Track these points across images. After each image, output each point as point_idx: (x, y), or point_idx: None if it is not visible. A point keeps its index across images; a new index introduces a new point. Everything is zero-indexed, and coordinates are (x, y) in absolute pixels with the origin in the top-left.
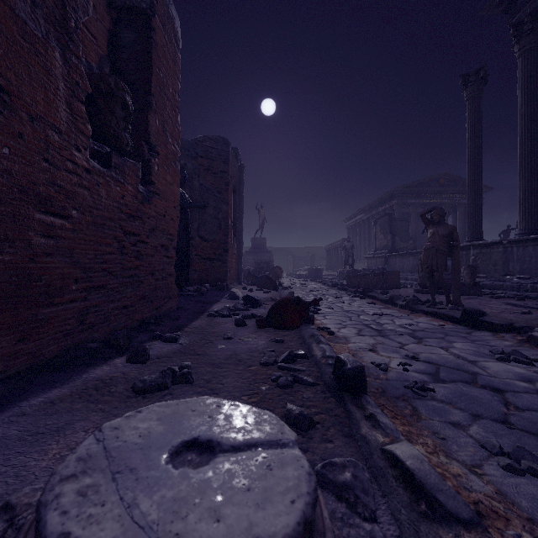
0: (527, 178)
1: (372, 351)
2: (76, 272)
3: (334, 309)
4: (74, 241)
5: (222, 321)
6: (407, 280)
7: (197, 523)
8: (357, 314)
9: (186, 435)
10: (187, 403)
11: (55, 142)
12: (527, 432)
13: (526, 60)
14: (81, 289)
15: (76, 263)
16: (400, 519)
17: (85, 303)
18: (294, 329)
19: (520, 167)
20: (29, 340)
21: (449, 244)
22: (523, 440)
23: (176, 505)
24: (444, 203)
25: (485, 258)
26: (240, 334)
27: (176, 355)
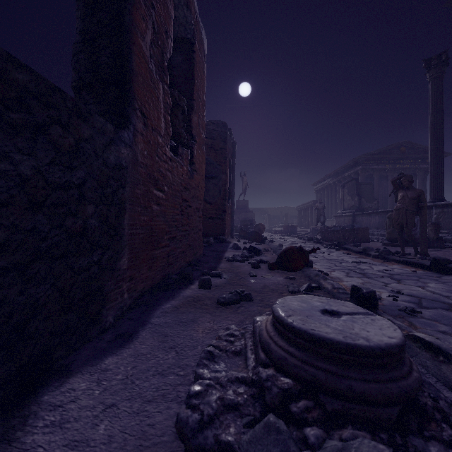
0: None
1: None
2: (166, 227)
3: (318, 258)
4: (165, 207)
5: (239, 264)
6: (373, 235)
7: (360, 331)
8: (339, 262)
9: (319, 307)
10: (303, 297)
11: (160, 143)
12: None
13: None
14: (167, 239)
15: (166, 221)
16: (427, 365)
17: (169, 248)
18: (298, 270)
19: None
20: (151, 270)
21: (417, 205)
22: None
23: (345, 326)
24: (404, 168)
25: (447, 216)
26: (260, 273)
27: (226, 285)
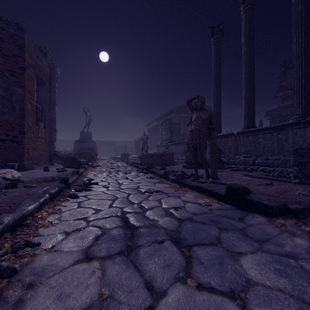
0: (248, 92)
1: None
2: None
3: (108, 188)
4: None
5: None
6: (179, 159)
7: None
8: (128, 193)
9: None
10: None
11: None
12: None
13: (248, 15)
14: None
15: None
16: None
17: None
18: None
19: (244, 85)
20: None
21: (208, 126)
22: None
23: None
24: None
25: (224, 144)
26: None
27: None
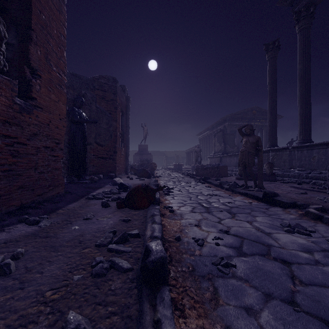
0: (303, 108)
1: (197, 226)
2: None
3: (182, 191)
4: None
5: (94, 203)
6: (233, 171)
7: None
8: (196, 195)
9: None
10: None
11: None
12: (311, 315)
13: (303, 35)
14: None
15: None
16: None
17: None
18: (144, 208)
19: (299, 101)
20: None
21: (256, 148)
22: (309, 328)
23: None
24: (255, 124)
25: (278, 158)
26: (100, 214)
27: (26, 238)
